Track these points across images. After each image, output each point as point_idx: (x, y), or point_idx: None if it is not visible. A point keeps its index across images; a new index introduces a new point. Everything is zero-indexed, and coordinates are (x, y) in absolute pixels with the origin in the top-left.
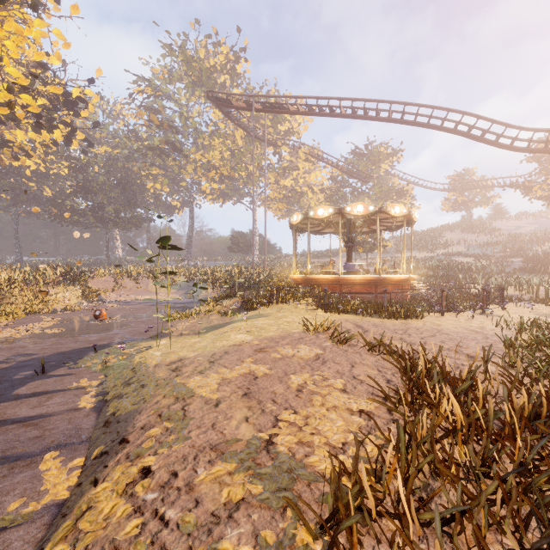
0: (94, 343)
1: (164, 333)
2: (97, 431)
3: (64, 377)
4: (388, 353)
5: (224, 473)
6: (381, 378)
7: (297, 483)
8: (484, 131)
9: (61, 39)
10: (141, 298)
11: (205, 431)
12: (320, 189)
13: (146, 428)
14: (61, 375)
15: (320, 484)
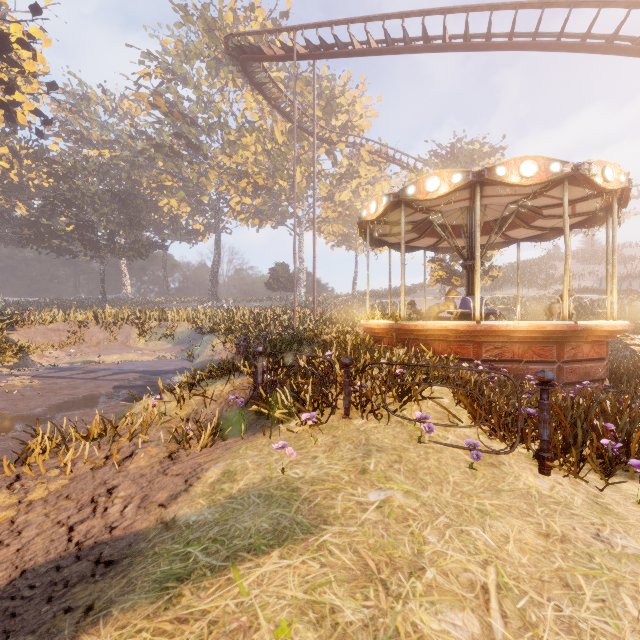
0: None
1: None
2: None
3: None
4: None
5: None
6: None
7: None
8: None
9: None
10: (102, 360)
11: None
12: None
13: None
14: None
15: None
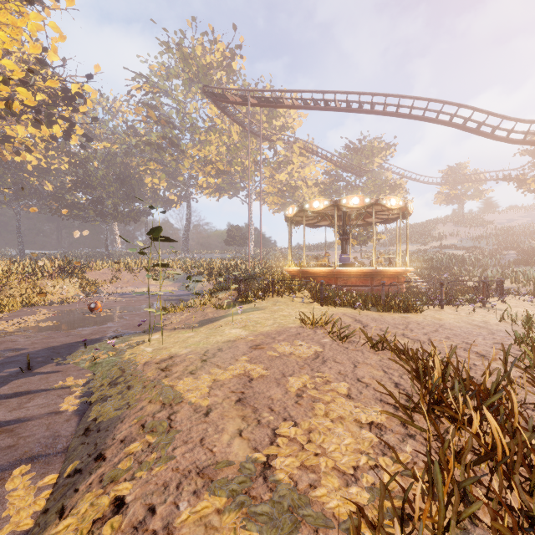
0: (86, 337)
1: (158, 327)
2: (76, 440)
3: (50, 375)
4: (393, 352)
5: (212, 511)
6: (388, 381)
7: (302, 527)
8: (479, 124)
9: (56, 31)
10: (138, 290)
11: (192, 449)
12: (315, 183)
13: (126, 441)
14: (47, 372)
15: (330, 529)
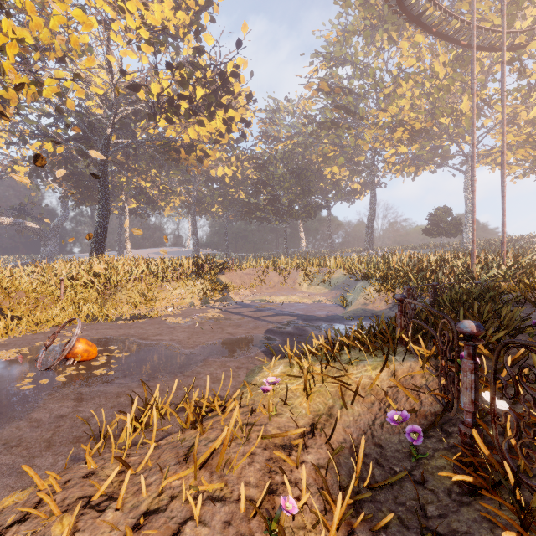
0: None
1: None
2: None
3: None
4: None
5: None
6: None
7: None
8: None
9: None
10: (272, 300)
11: None
12: None
13: None
14: None
15: None
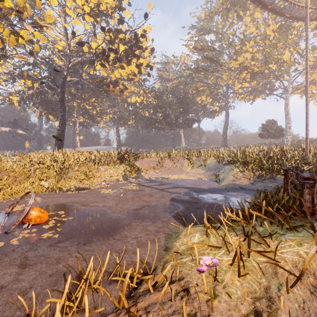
0: None
1: None
2: None
3: None
4: None
5: None
6: None
7: None
8: None
9: None
10: (169, 177)
11: None
12: None
13: None
14: None
15: None
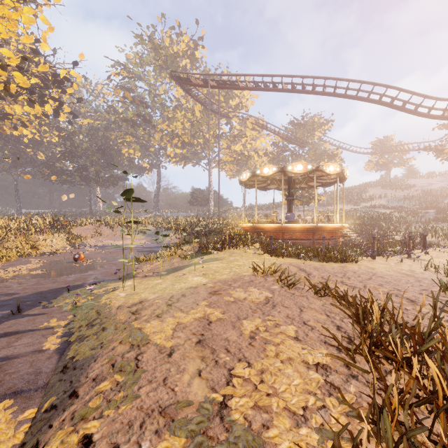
0: (69, 283)
1: (131, 275)
2: (54, 377)
3: (37, 317)
4: (335, 298)
5: None
6: (330, 324)
7: None
8: (404, 102)
9: (46, 24)
10: (116, 243)
11: (156, 388)
12: (265, 153)
13: (97, 380)
14: (34, 314)
15: None
